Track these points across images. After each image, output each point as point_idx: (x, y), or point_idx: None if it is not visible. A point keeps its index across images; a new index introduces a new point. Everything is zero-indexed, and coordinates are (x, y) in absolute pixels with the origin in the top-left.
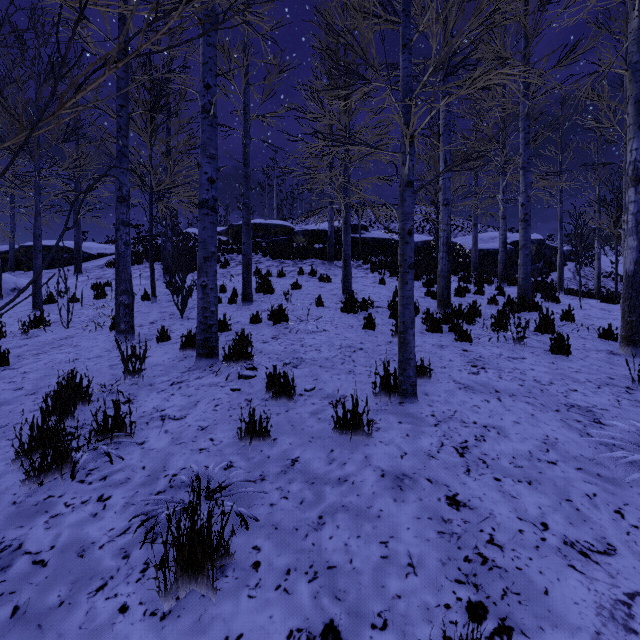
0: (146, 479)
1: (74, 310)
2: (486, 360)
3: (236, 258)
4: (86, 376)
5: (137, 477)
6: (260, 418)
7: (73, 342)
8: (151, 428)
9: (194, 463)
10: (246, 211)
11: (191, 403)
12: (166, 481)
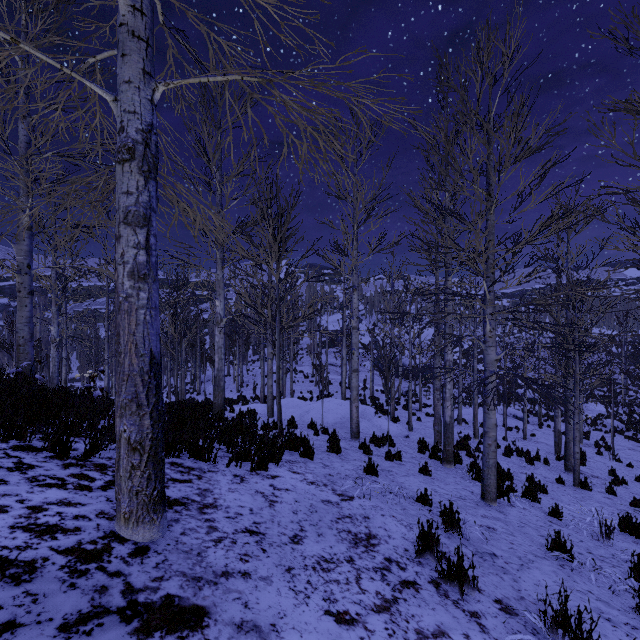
0: None
1: None
2: (511, 470)
3: None
4: None
5: None
6: None
7: None
8: None
9: None
10: None
11: None
12: None
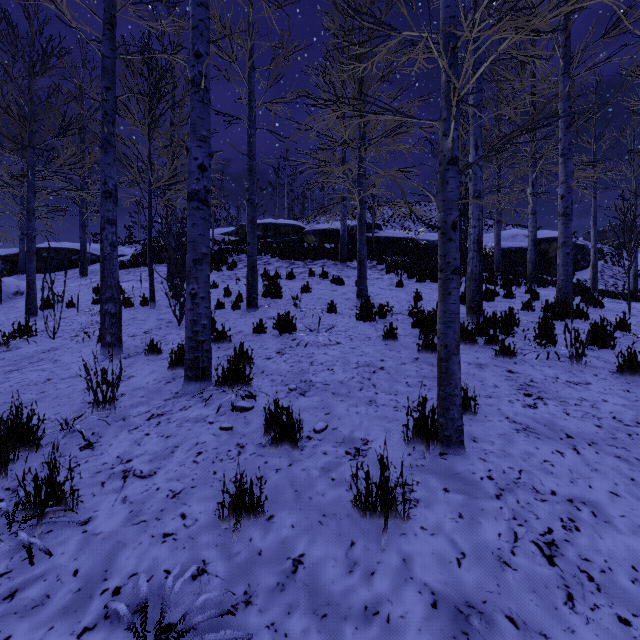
0: (73, 598)
1: (68, 317)
2: (541, 386)
3: (245, 259)
4: (34, 414)
5: (61, 593)
6: (250, 488)
7: (55, 356)
8: (105, 493)
9: (150, 564)
10: (251, 208)
11: (167, 449)
12: (101, 603)
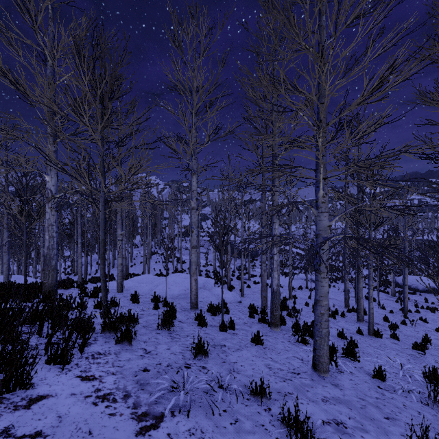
0: None
1: None
2: None
3: None
4: None
5: None
6: (422, 343)
7: None
8: None
9: None
10: None
11: None
12: None
